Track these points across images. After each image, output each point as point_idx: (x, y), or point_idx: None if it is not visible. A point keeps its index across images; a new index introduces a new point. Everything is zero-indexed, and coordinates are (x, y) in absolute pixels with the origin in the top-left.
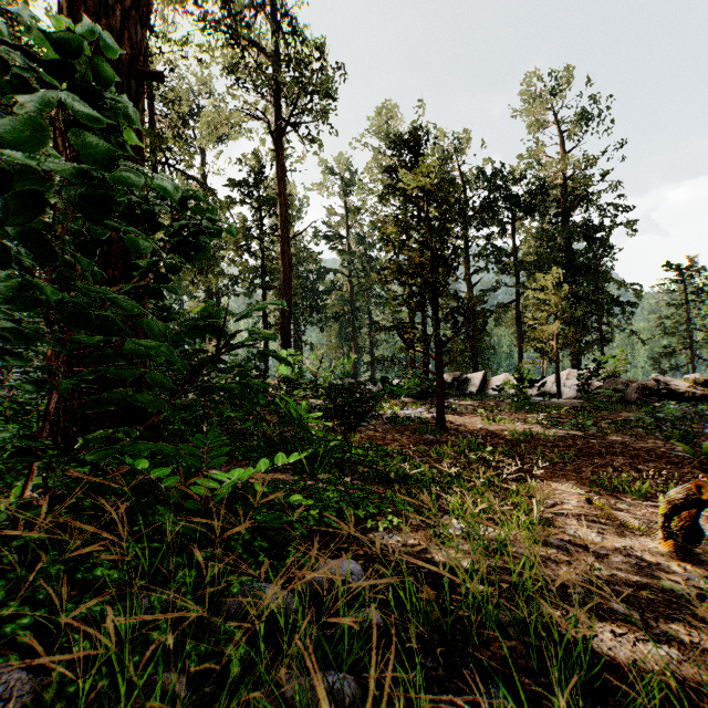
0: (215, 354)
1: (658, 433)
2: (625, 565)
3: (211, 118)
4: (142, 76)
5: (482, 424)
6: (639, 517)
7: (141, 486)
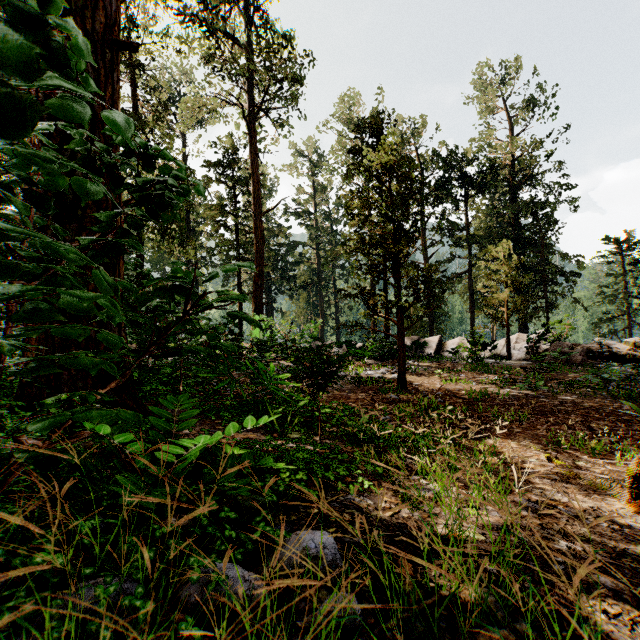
0: (183, 315)
1: (605, 392)
2: (597, 528)
3: (191, 105)
4: (116, 47)
5: (440, 384)
6: (600, 475)
7: (108, 449)
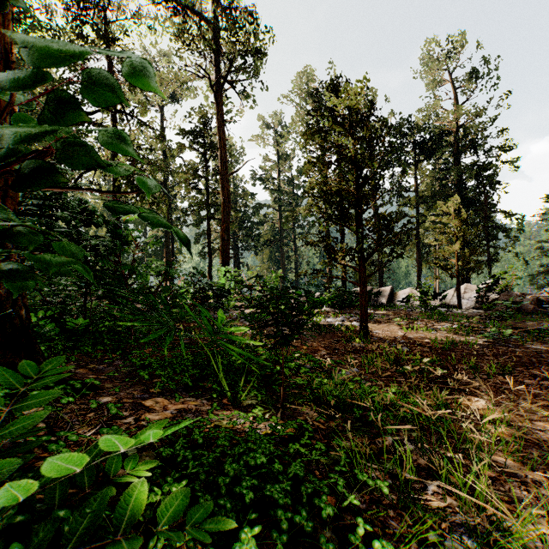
0: None
1: None
2: None
3: None
4: None
5: (401, 331)
6: None
7: None
